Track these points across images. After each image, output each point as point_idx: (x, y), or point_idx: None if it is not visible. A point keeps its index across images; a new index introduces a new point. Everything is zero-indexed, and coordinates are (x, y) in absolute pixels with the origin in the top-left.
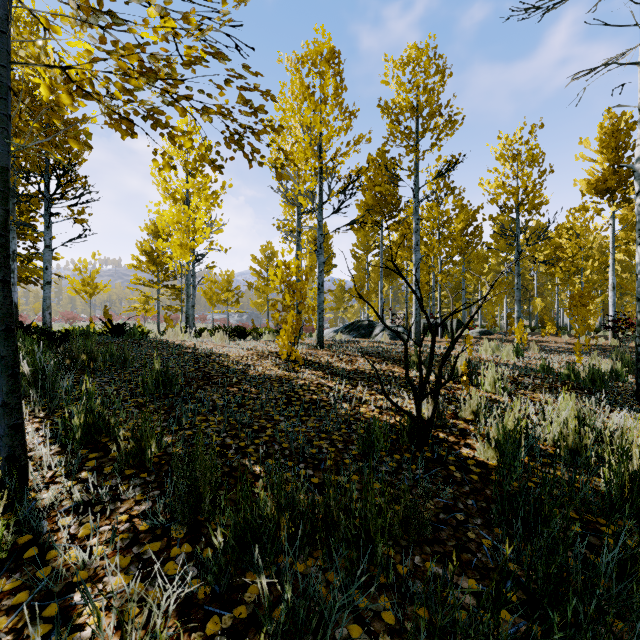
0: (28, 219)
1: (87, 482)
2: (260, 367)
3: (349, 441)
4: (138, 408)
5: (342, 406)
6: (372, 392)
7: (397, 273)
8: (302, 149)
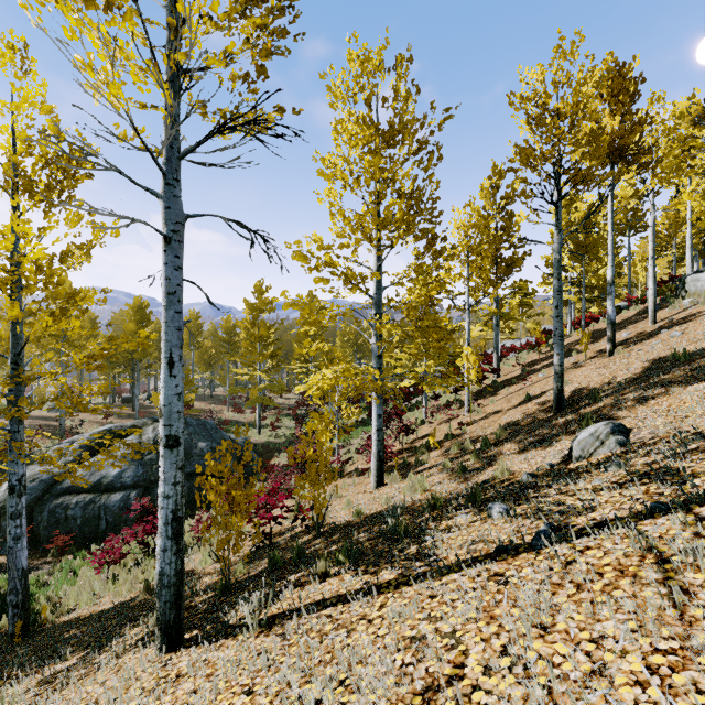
0: None
1: None
2: None
3: None
4: None
5: None
6: None
7: None
8: None
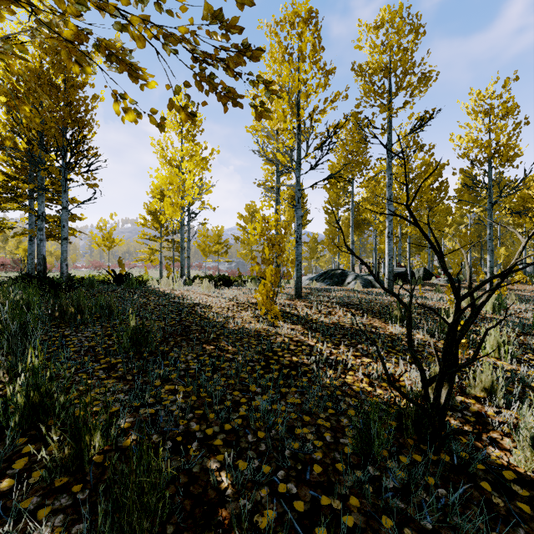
0: (57, 187)
1: (2, 499)
2: (239, 320)
3: (338, 429)
4: (107, 371)
5: (326, 375)
6: (357, 354)
7: (410, 221)
8: (281, 107)
